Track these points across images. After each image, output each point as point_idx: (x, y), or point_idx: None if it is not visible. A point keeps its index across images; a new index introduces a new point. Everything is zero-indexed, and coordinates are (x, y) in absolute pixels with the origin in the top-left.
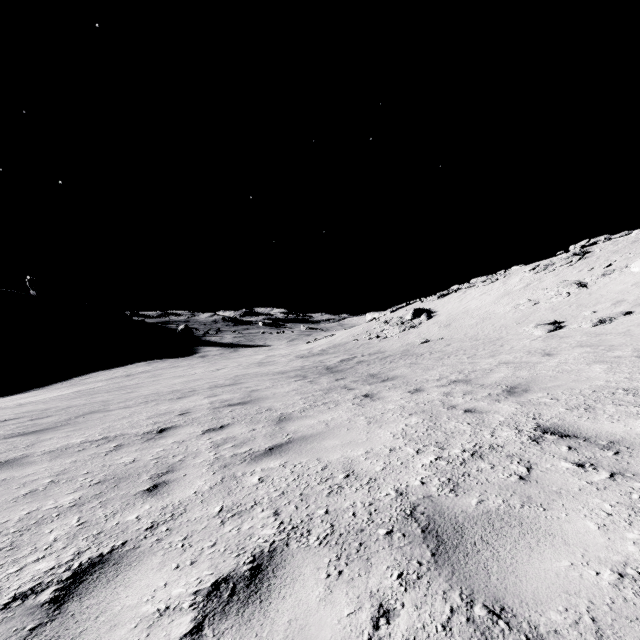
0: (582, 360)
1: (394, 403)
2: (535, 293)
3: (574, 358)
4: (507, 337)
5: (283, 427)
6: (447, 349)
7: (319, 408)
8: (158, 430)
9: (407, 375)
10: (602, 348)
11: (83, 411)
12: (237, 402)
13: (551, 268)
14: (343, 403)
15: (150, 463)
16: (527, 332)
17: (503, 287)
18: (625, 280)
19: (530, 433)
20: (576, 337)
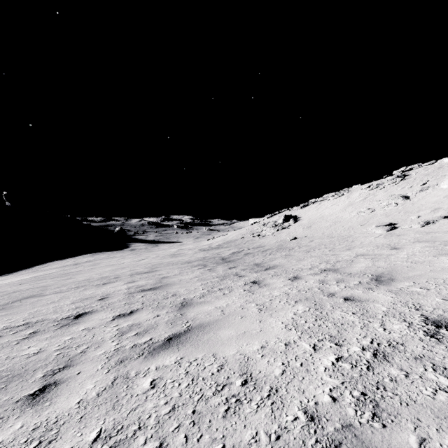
0: (427, 253)
1: (279, 290)
2: (371, 204)
3: (419, 251)
4: (355, 235)
5: (184, 313)
6: (311, 244)
7: (216, 294)
8: (75, 315)
9: (284, 264)
10: (438, 243)
11: (23, 296)
12: (149, 288)
13: (381, 186)
14: (236, 289)
15: (52, 355)
16: (370, 231)
17: (347, 200)
18: (438, 194)
19: (423, 327)
20: (410, 235)
